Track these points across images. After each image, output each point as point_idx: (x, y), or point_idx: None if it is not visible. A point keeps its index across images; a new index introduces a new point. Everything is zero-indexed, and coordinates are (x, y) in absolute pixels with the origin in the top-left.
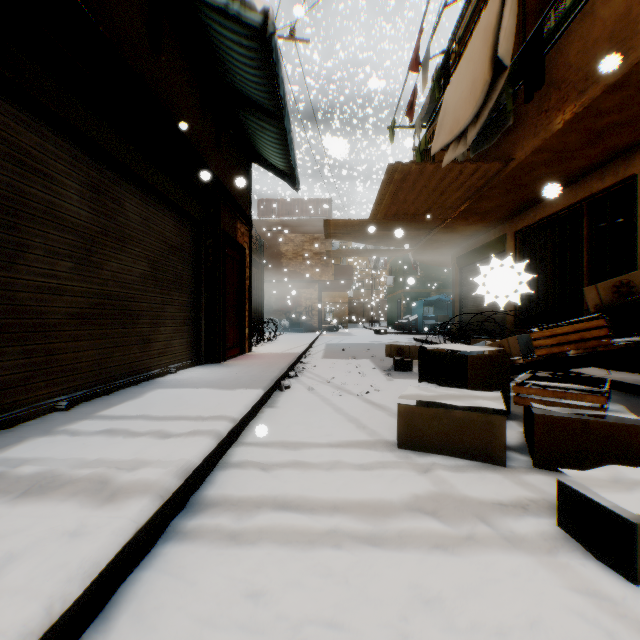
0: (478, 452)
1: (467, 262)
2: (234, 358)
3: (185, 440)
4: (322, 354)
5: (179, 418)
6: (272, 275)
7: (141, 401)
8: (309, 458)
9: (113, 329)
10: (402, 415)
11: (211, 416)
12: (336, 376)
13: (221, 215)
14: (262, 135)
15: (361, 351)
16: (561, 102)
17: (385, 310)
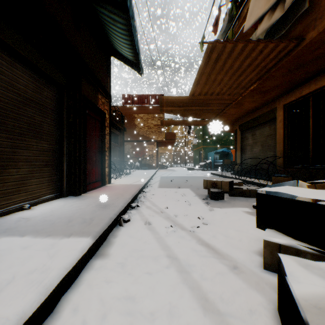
0: None
1: (246, 127)
2: (95, 190)
3: None
4: (158, 184)
5: None
6: (130, 137)
7: None
8: None
9: None
10: None
11: None
12: (168, 205)
13: (82, 83)
14: (114, 28)
15: (182, 182)
16: None
17: (192, 157)
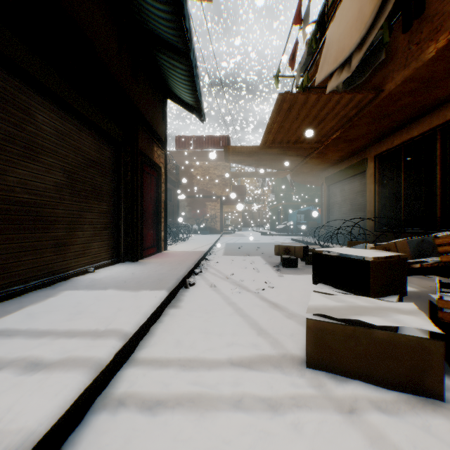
0: (406, 381)
1: (333, 181)
2: (151, 256)
3: (49, 378)
4: (223, 251)
5: (65, 333)
6: (186, 192)
7: (39, 307)
8: (207, 386)
9: (21, 234)
10: (312, 331)
11: (101, 331)
12: (234, 272)
13: (139, 138)
14: (173, 73)
15: (253, 249)
16: (434, 33)
17: (268, 218)
